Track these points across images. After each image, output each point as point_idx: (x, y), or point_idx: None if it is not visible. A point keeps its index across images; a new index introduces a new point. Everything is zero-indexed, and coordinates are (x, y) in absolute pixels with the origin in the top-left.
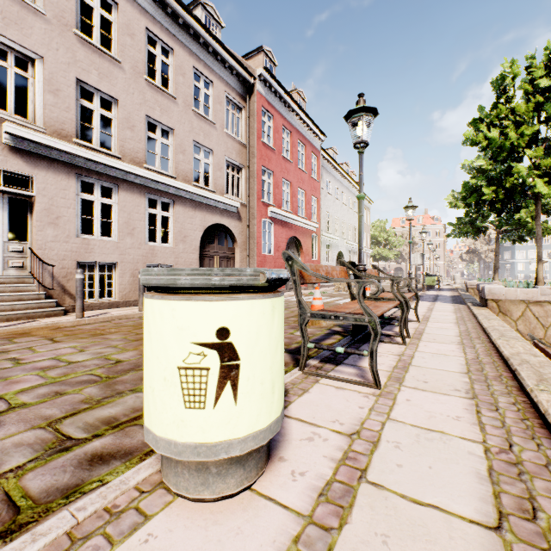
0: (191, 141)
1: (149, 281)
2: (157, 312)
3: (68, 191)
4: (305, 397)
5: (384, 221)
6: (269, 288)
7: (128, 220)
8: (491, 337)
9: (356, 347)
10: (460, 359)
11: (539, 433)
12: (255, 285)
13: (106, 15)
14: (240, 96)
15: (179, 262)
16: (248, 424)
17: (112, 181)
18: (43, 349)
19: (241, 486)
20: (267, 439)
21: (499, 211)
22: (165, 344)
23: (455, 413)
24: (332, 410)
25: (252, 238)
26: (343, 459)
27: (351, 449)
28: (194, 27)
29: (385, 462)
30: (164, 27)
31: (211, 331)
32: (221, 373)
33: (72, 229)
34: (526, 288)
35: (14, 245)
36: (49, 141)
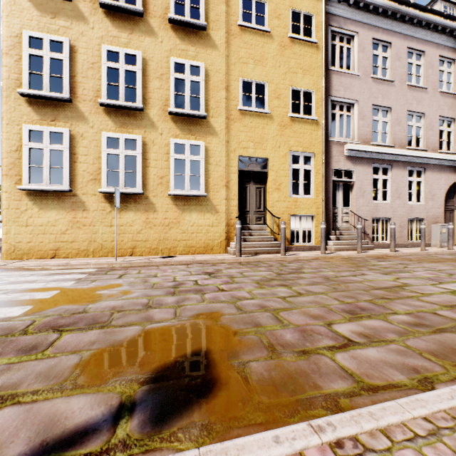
0: (437, 117)
1: None
2: None
3: (367, 175)
4: None
5: None
6: None
7: (396, 188)
8: None
9: None
10: None
11: None
12: None
13: (384, 55)
14: None
15: (428, 215)
16: None
17: (388, 163)
18: (427, 265)
19: None
20: None
21: None
22: None
23: None
24: None
25: None
26: None
27: None
28: (442, 23)
29: None
30: (418, 39)
31: None
32: None
33: (369, 198)
34: None
35: (344, 210)
36: (363, 148)
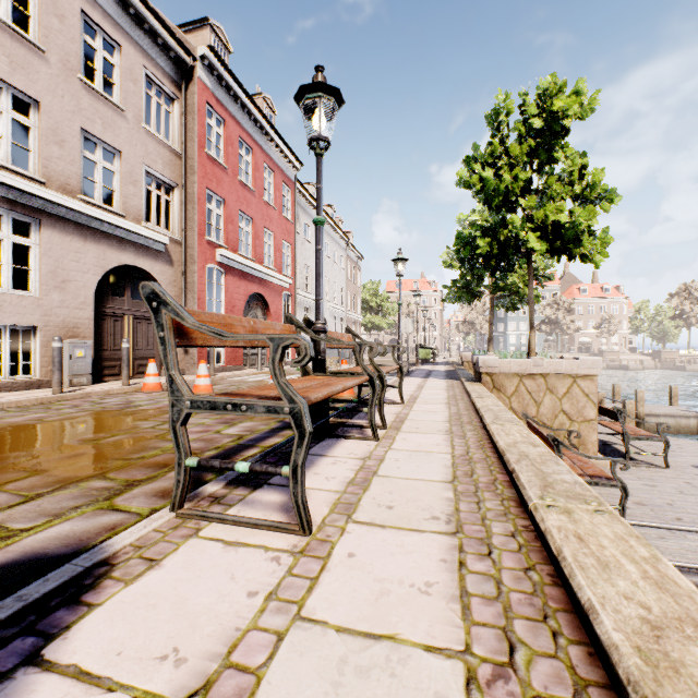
0: (77, 129)
1: None
2: None
3: None
4: (140, 583)
5: (377, 283)
6: None
7: None
8: (484, 421)
9: None
10: (445, 457)
11: (553, 600)
12: None
13: None
14: (171, 80)
15: (52, 322)
16: None
17: None
18: None
19: None
20: None
21: (494, 269)
22: None
23: (426, 575)
24: (183, 614)
25: (191, 292)
26: None
27: None
28: None
29: None
30: None
31: None
32: None
33: None
34: (520, 359)
35: None
36: None
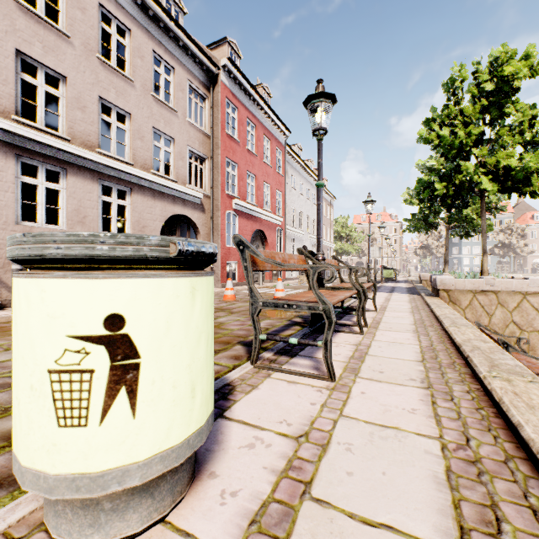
0: (150, 128)
1: (12, 253)
2: (22, 294)
3: (5, 173)
4: (253, 394)
5: (346, 217)
6: (189, 265)
7: (79, 208)
8: (443, 325)
9: (314, 337)
10: (415, 347)
11: (495, 423)
12: (163, 258)
13: None
14: (204, 86)
15: None
16: (153, 442)
17: (59, 164)
18: None
19: (148, 522)
20: (183, 458)
21: (450, 206)
22: (32, 339)
23: (411, 405)
24: (281, 408)
25: (216, 230)
26: (286, 469)
27: (297, 456)
28: (153, 8)
29: (334, 470)
30: (119, 5)
31: (96, 319)
32: (112, 376)
33: (11, 215)
34: (473, 279)
35: None
36: None
